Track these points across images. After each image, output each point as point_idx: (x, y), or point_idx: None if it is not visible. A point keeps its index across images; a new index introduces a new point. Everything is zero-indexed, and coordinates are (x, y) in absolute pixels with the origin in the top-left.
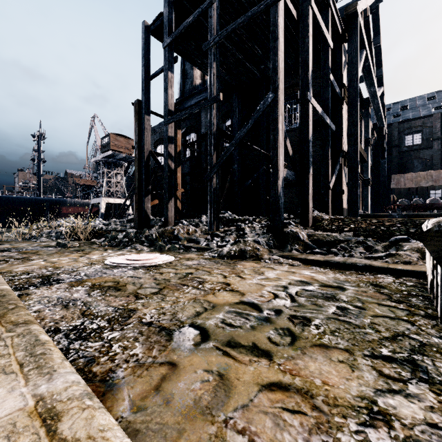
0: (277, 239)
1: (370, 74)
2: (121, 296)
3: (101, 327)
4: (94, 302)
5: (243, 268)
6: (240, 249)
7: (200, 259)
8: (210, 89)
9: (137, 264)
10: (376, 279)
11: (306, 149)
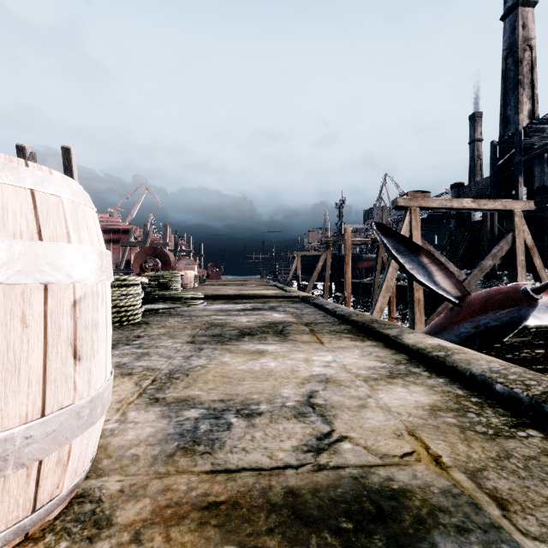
0: None
1: None
2: None
3: None
4: None
5: None
6: None
7: None
8: None
9: None
10: None
11: None
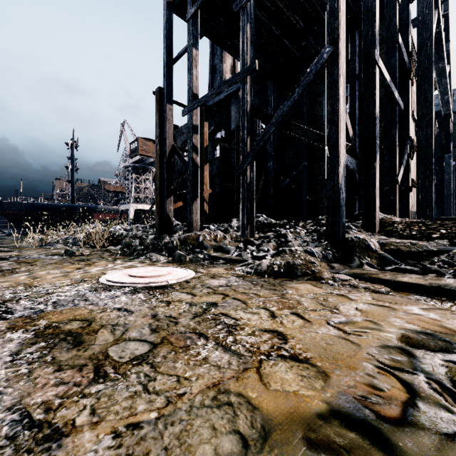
0: (337, 248)
1: (440, 44)
2: (68, 366)
3: None
4: (1, 385)
5: (298, 295)
6: (287, 263)
7: (230, 276)
8: (243, 58)
9: (139, 283)
10: None
11: (372, 128)
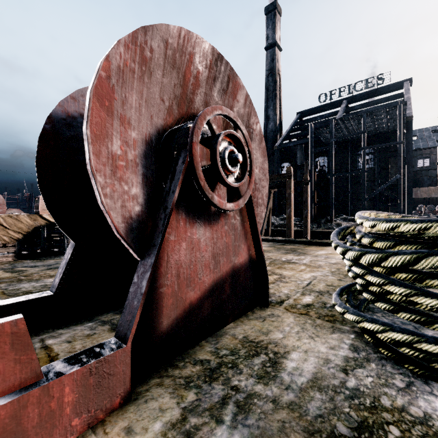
0: None
1: None
2: None
3: None
4: None
5: None
6: None
7: None
8: (364, 166)
9: None
10: None
11: (403, 191)
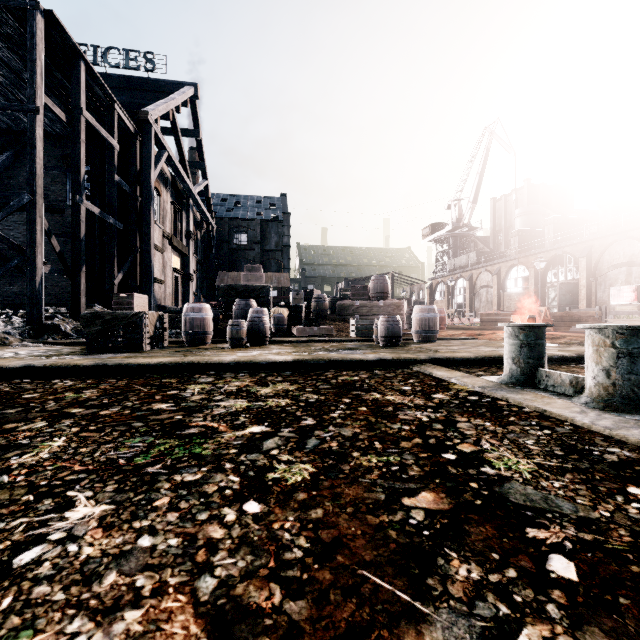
0: (34, 330)
1: (179, 172)
2: None
3: None
4: None
5: None
6: None
7: None
8: None
9: None
10: None
11: (78, 248)
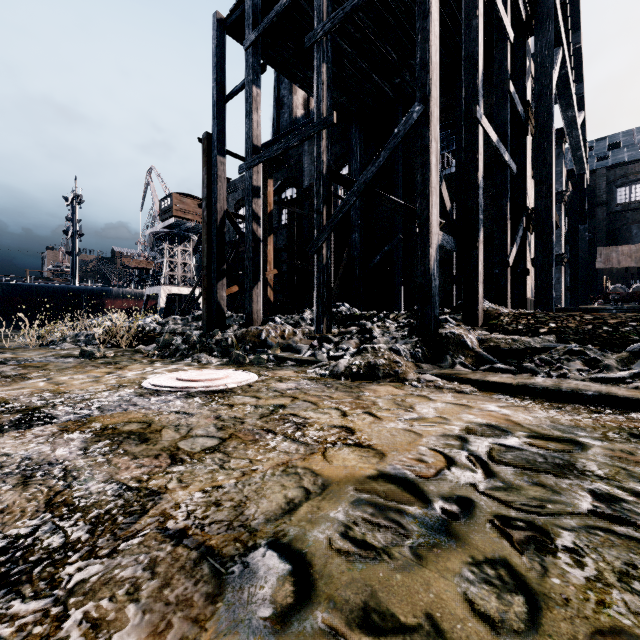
0: (428, 346)
1: (567, 88)
2: (143, 456)
3: (69, 545)
4: (86, 469)
5: (375, 396)
6: (368, 363)
7: (301, 379)
8: (318, 107)
9: (193, 387)
10: (633, 422)
11: (474, 200)
